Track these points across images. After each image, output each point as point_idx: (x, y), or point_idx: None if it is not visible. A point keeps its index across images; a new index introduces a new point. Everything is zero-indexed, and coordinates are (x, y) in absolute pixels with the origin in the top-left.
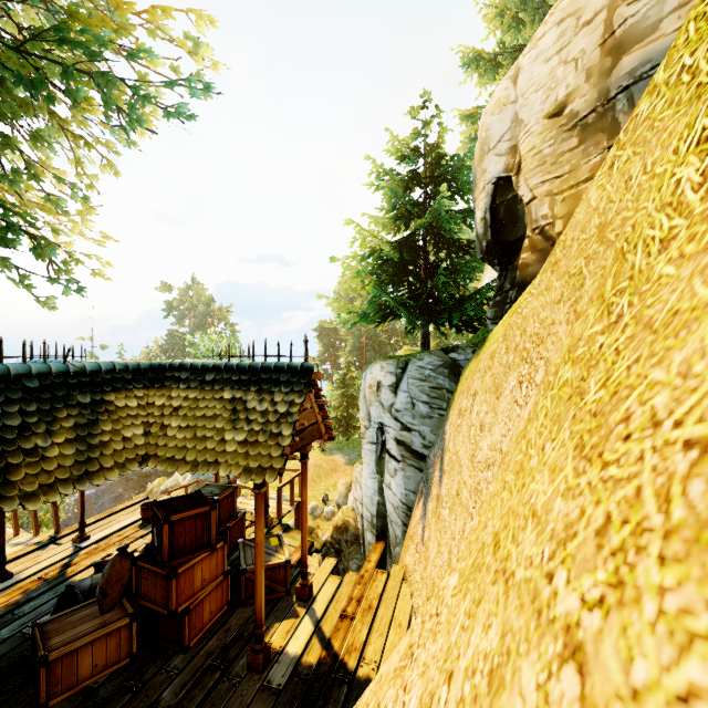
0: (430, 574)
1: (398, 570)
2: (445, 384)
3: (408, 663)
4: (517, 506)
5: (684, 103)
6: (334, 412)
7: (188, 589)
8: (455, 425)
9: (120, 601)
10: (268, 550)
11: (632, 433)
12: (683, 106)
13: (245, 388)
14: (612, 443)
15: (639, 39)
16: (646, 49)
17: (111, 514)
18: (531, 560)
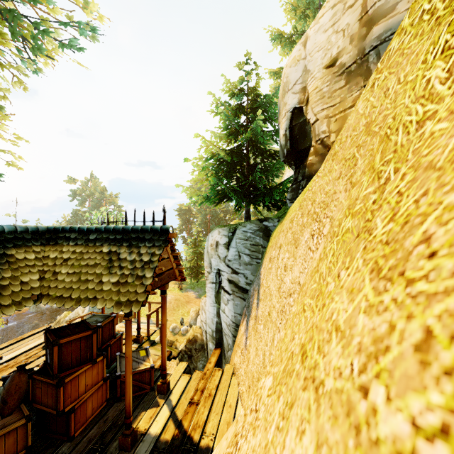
0: (251, 370)
1: (229, 367)
2: (260, 242)
3: (233, 451)
4: (319, 322)
5: (426, 32)
6: (188, 263)
7: (74, 393)
8: (267, 268)
9: (18, 406)
10: (138, 360)
11: (437, 250)
12: (425, 35)
13: (119, 244)
14: (413, 262)
15: (384, 15)
16: (388, 21)
17: (21, 340)
18: (340, 371)
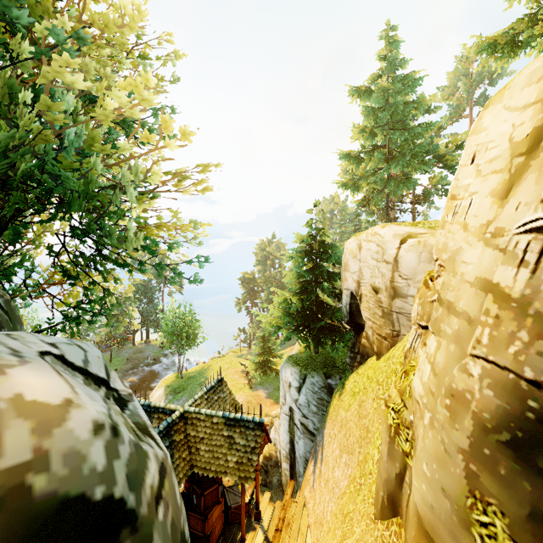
0: (316, 511)
1: (301, 499)
2: (325, 398)
3: None
4: None
5: None
6: (257, 358)
7: (211, 523)
8: (328, 438)
9: None
10: (239, 494)
11: None
12: None
13: (233, 430)
14: None
15: (401, 295)
16: (403, 303)
17: None
18: None
